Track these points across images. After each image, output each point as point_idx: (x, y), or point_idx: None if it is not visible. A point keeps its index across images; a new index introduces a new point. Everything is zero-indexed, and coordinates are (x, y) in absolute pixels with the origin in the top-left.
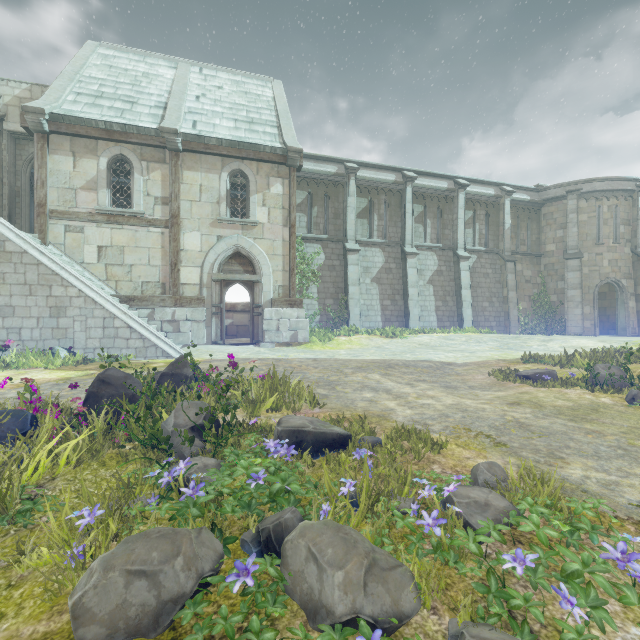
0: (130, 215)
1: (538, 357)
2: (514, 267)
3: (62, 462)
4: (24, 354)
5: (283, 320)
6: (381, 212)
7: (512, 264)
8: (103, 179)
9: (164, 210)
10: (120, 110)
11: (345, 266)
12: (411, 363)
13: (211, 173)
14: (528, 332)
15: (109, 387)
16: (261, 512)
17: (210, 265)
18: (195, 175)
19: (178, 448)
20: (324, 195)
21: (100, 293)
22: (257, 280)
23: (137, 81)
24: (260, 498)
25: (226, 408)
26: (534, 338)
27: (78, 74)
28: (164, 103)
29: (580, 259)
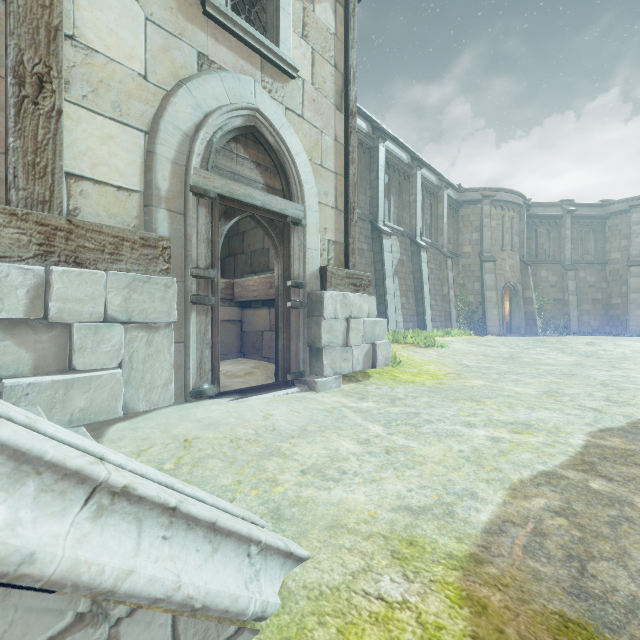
0: None
1: None
2: (452, 264)
3: None
4: None
5: (355, 320)
6: None
7: (450, 261)
8: None
9: None
10: None
11: None
12: None
13: None
14: None
15: None
16: None
17: (179, 136)
18: None
19: None
20: None
21: None
22: (297, 217)
23: None
24: None
25: None
26: (567, 341)
27: None
28: None
29: (494, 262)
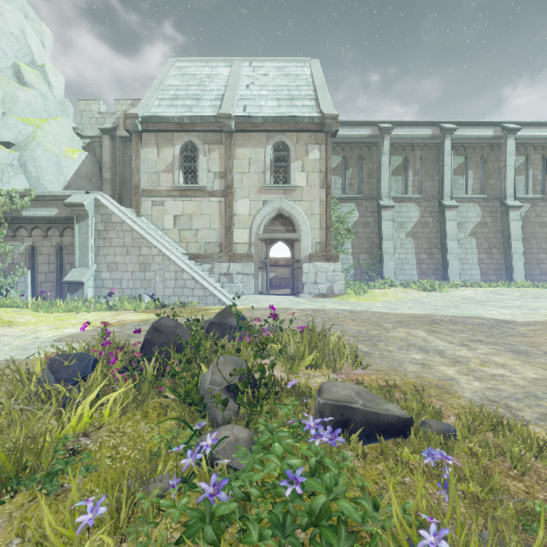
0: (196, 189)
1: None
2: None
3: (106, 412)
4: (122, 299)
5: (320, 273)
6: (416, 168)
7: None
8: (177, 162)
9: (221, 183)
10: (189, 106)
11: (379, 222)
12: (458, 319)
13: (258, 147)
14: None
15: (161, 335)
16: (298, 544)
17: (257, 226)
18: (245, 151)
19: (211, 410)
20: (358, 157)
21: (173, 252)
22: (297, 238)
23: (202, 82)
24: (297, 514)
25: (262, 367)
26: None
27: (161, 85)
28: (221, 95)
29: None
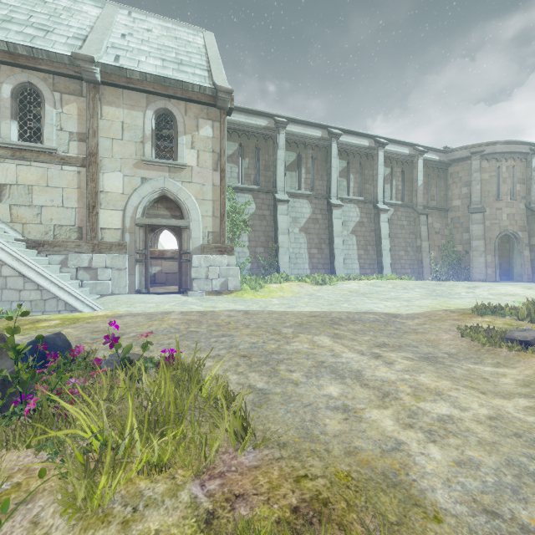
0: (40, 151)
1: (496, 309)
2: (426, 220)
3: None
4: None
5: (213, 267)
6: (308, 166)
7: (425, 217)
8: (6, 109)
9: (80, 147)
10: (30, 36)
11: (275, 216)
12: (355, 316)
13: (134, 110)
14: (438, 278)
15: None
16: None
17: (133, 208)
18: (116, 111)
19: None
20: (255, 147)
21: None
22: (185, 225)
23: (56, 13)
24: None
25: None
26: (458, 285)
27: None
28: (84, 36)
29: (483, 213)
